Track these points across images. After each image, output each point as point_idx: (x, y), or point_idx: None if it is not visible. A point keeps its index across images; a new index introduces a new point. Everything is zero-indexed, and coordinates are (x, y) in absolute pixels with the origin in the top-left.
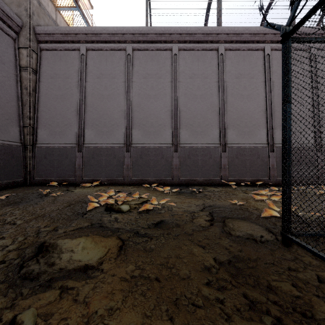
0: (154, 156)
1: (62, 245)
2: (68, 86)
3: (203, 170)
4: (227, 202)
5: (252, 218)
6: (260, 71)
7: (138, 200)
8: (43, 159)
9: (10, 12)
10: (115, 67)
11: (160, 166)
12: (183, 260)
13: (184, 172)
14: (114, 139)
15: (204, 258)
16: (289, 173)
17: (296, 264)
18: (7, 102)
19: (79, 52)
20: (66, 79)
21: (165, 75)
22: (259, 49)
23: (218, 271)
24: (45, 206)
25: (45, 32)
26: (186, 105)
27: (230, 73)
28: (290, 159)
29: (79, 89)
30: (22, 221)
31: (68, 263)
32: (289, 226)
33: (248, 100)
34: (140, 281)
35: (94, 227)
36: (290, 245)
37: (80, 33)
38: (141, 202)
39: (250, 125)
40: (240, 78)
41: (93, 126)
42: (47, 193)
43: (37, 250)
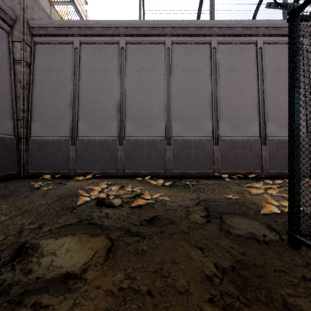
0: (147, 149)
1: (44, 246)
2: (62, 79)
3: (196, 163)
4: (222, 195)
5: (250, 213)
6: (253, 64)
7: (131, 194)
8: (37, 151)
9: (4, 5)
10: (108, 61)
11: (153, 159)
12: (179, 266)
13: (177, 165)
14: (107, 132)
15: (203, 264)
16: (297, 166)
17: (310, 272)
18: (1, 95)
19: (73, 46)
20: (60, 73)
21: (158, 69)
22: (251, 42)
23: (222, 283)
24: (34, 200)
25: (39, 25)
26: (179, 99)
27: (223, 66)
28: (299, 150)
29: (73, 82)
30: (7, 217)
31: (47, 271)
32: (298, 226)
33: (241, 93)
34: (129, 296)
35: (82, 224)
36: (299, 247)
37: (74, 27)
38: (134, 196)
39: (243, 118)
40: (232, 72)
41: (87, 119)
42: (39, 186)
43: (15, 252)
